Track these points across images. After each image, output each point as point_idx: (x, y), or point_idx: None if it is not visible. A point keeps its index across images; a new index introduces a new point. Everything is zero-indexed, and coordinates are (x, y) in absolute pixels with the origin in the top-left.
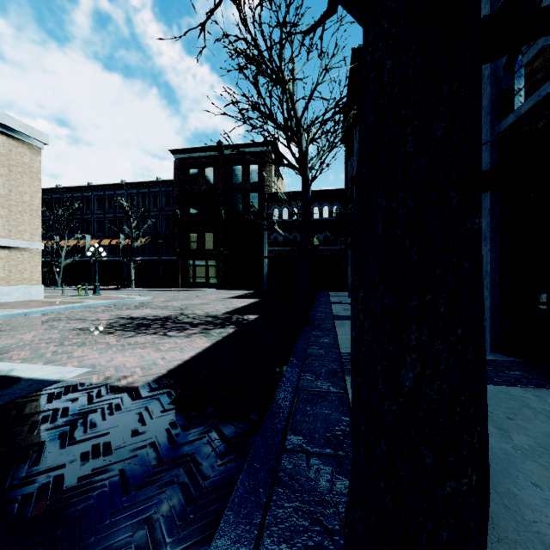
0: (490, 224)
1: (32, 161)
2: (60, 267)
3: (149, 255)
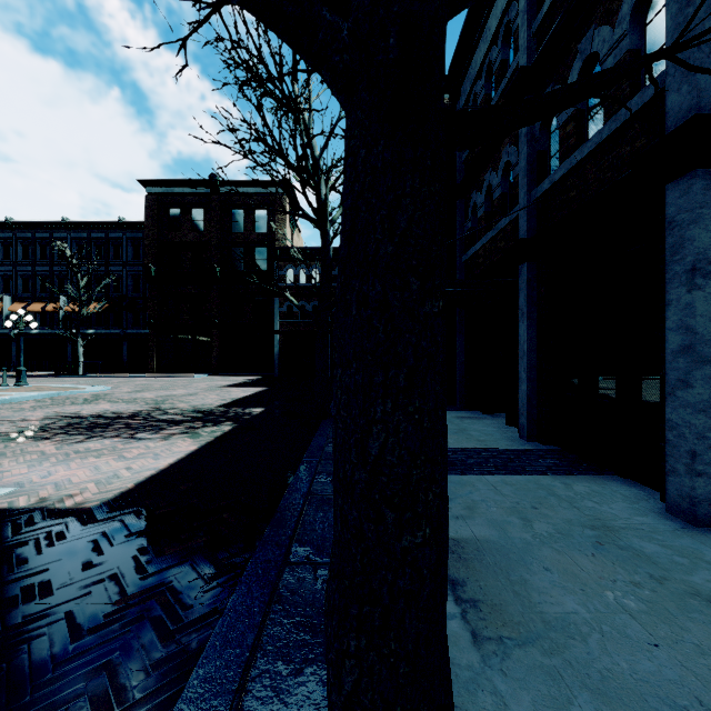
0: (527, 299)
1: None
2: None
3: (108, 327)
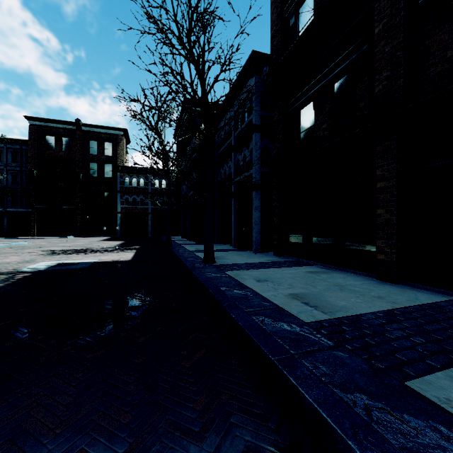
0: (234, 208)
1: None
2: None
3: None
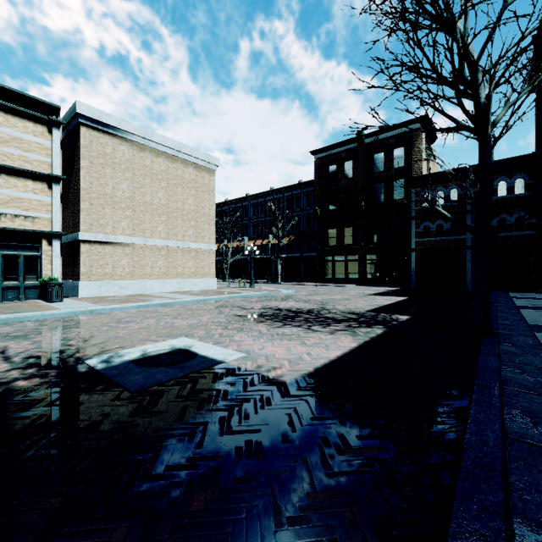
0: None
1: (209, 181)
2: (227, 264)
3: (293, 252)
